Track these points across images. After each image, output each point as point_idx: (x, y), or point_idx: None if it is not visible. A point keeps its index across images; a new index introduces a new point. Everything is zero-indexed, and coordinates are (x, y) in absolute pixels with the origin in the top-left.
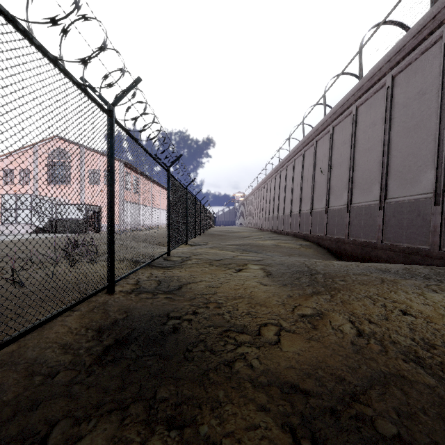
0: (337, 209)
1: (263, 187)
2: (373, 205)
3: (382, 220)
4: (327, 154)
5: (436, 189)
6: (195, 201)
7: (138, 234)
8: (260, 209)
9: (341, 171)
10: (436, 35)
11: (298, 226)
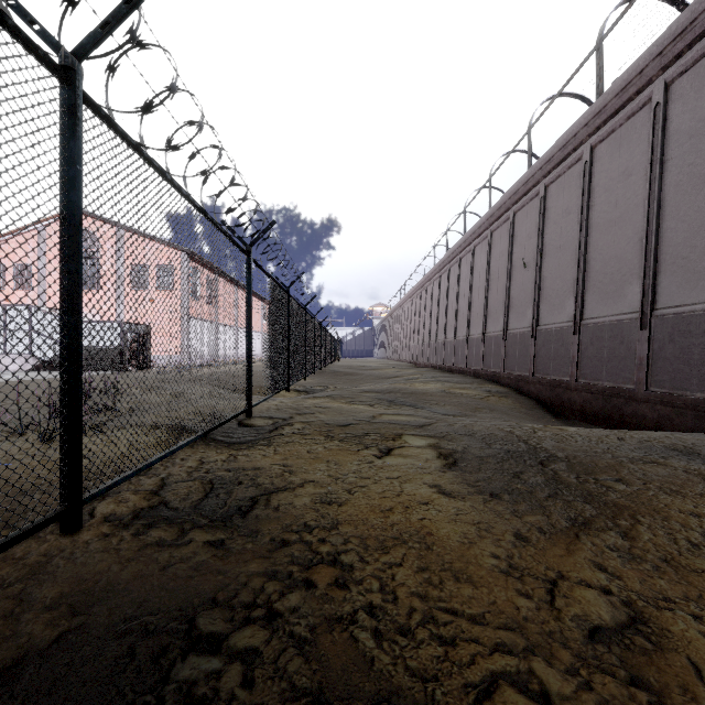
0: (554, 329)
1: (419, 294)
2: (626, 321)
3: (647, 349)
4: (535, 233)
5: None
6: (304, 315)
7: (166, 378)
8: (414, 331)
9: (561, 262)
10: None
11: (481, 358)
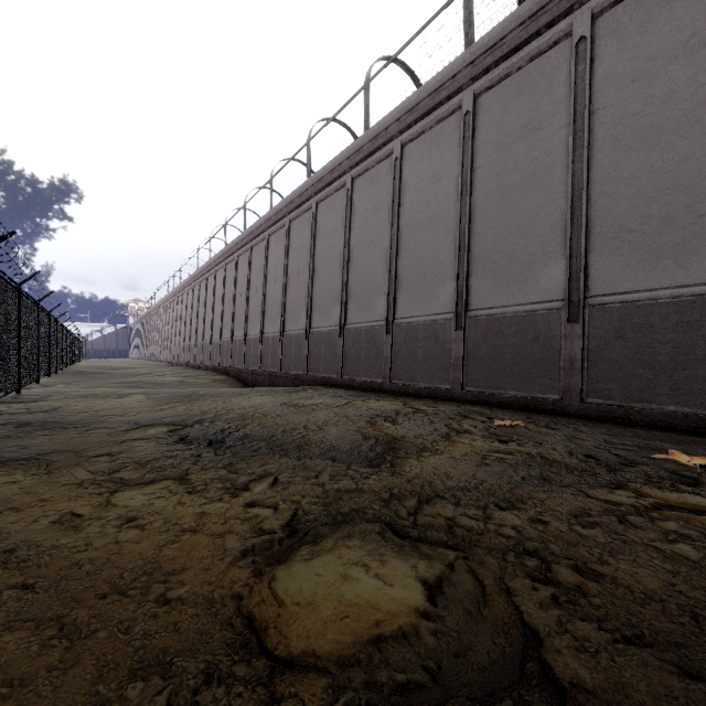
0: (253, 339)
1: (176, 299)
2: (277, 336)
3: (281, 351)
4: (247, 275)
5: (307, 327)
6: (49, 320)
7: None
8: (172, 333)
9: (257, 298)
10: (310, 204)
11: (219, 357)
